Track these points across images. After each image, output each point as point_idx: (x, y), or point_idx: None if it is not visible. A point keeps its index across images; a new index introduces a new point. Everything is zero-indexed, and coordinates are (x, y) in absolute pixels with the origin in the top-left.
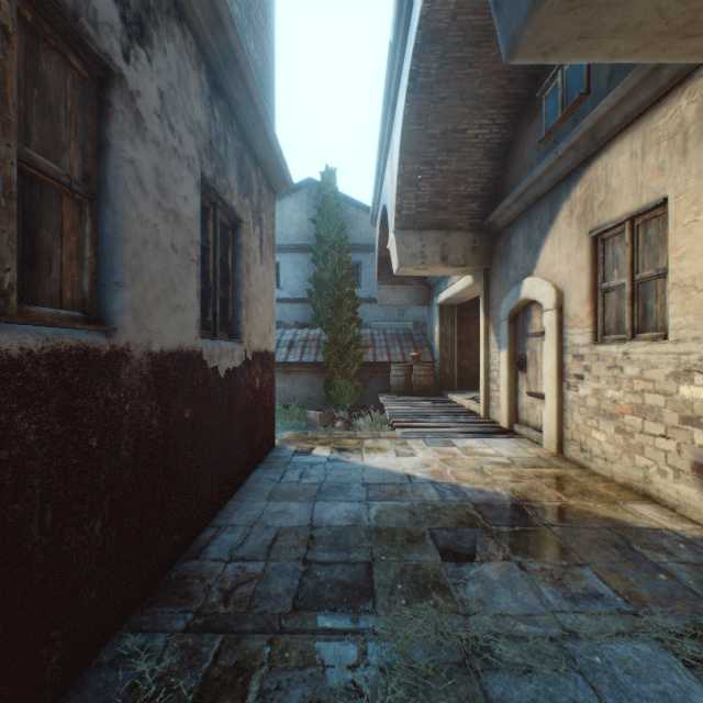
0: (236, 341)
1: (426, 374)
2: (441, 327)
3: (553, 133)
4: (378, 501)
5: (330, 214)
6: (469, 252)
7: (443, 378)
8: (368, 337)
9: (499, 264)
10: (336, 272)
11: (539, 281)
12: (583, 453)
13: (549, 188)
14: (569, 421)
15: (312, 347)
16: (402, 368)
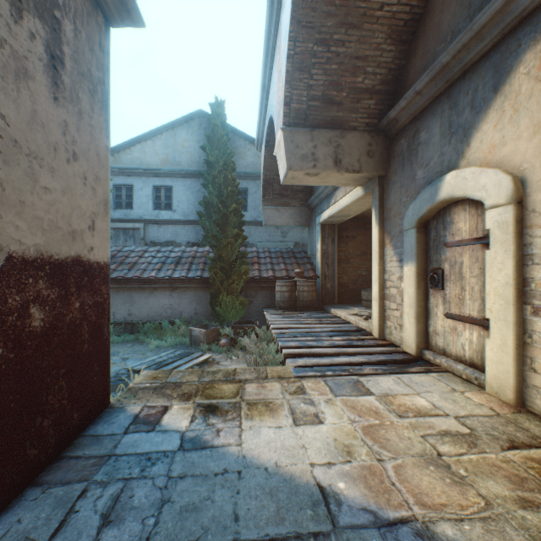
0: None
1: (310, 289)
2: (322, 245)
3: None
4: None
5: (219, 143)
6: (364, 155)
7: (324, 293)
8: (254, 255)
9: (399, 167)
10: (222, 190)
11: (477, 170)
12: None
13: (493, 44)
14: (540, 361)
15: (199, 264)
16: (287, 284)
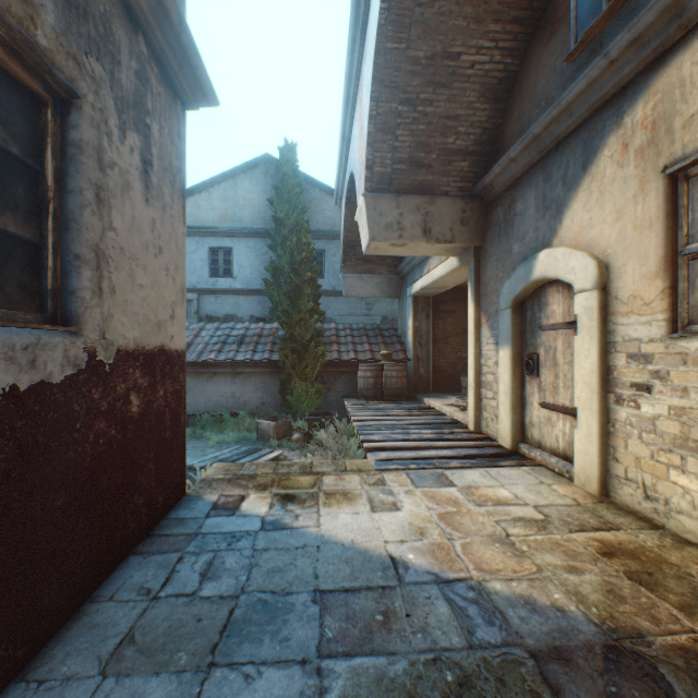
0: (50, 327)
1: (399, 375)
2: (414, 322)
3: (589, 40)
4: (342, 658)
5: (289, 195)
6: (457, 224)
7: (417, 379)
8: (332, 333)
9: (496, 238)
10: (294, 256)
11: (567, 252)
12: (651, 502)
13: (582, 120)
14: (621, 450)
15: (267, 344)
16: (371, 368)
